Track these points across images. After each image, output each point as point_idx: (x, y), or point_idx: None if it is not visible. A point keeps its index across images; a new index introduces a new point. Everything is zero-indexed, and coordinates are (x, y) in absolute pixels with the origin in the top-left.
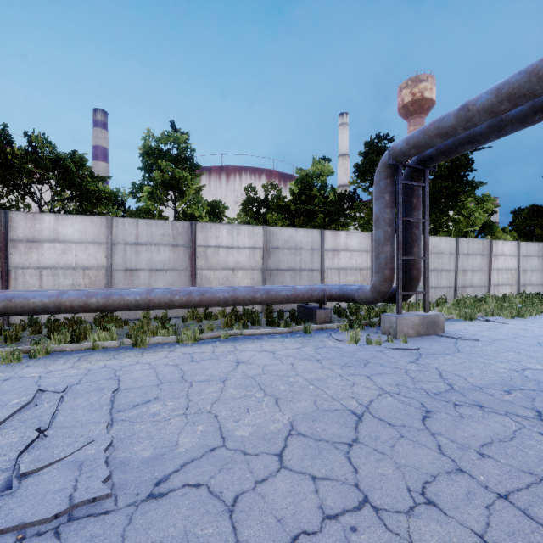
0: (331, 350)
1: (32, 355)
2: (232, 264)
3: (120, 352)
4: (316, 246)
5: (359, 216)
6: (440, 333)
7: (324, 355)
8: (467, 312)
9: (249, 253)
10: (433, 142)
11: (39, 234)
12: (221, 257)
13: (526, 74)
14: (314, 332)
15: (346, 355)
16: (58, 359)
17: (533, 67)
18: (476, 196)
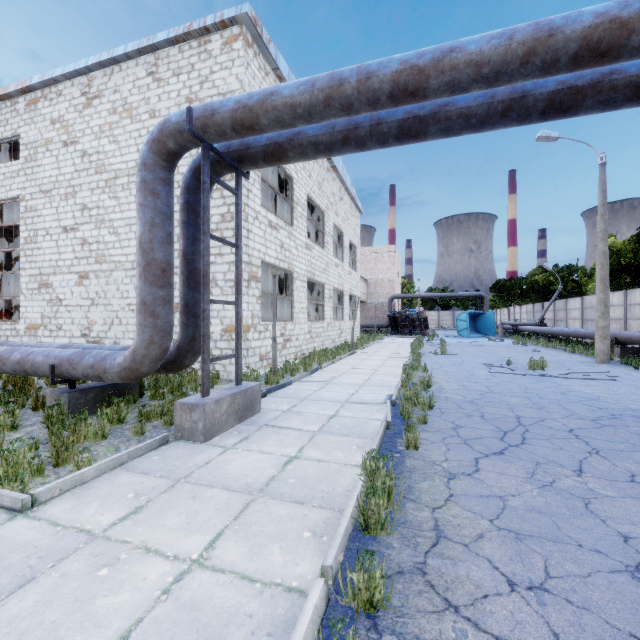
0: None
1: None
2: None
3: None
4: None
5: None
6: None
7: None
8: None
9: None
10: None
11: None
12: None
13: None
14: None
15: None
16: None
17: None
18: None
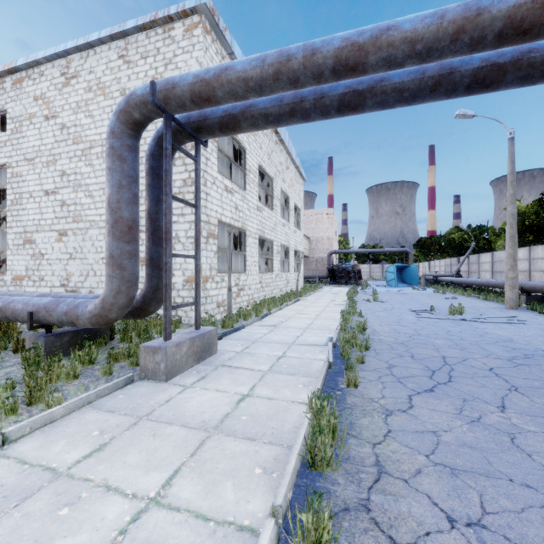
0: None
1: None
2: None
3: None
4: None
5: None
6: None
7: None
8: None
9: None
10: None
11: None
12: None
13: None
14: None
15: None
16: None
17: None
18: None
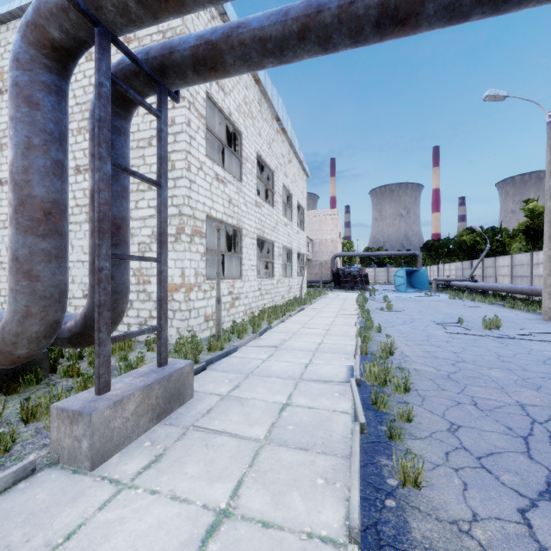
0: None
1: None
2: None
3: None
4: None
5: None
6: None
7: None
8: None
9: None
10: None
11: None
12: None
13: None
14: None
15: None
16: None
17: None
18: None
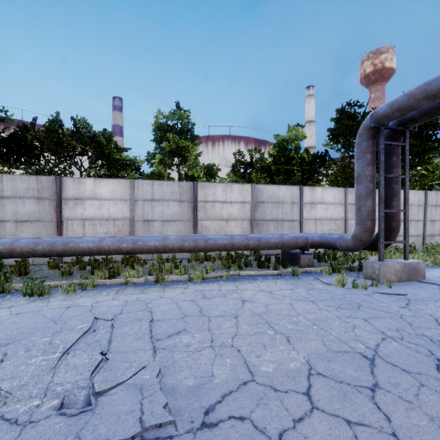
0: (321, 292)
1: (83, 287)
2: (225, 215)
3: (146, 287)
4: (296, 200)
5: (330, 173)
6: (421, 280)
7: (317, 296)
8: None
9: (239, 206)
10: (419, 104)
11: (82, 194)
12: (217, 210)
13: None
14: (300, 274)
15: (337, 298)
16: (102, 291)
17: None
18: None
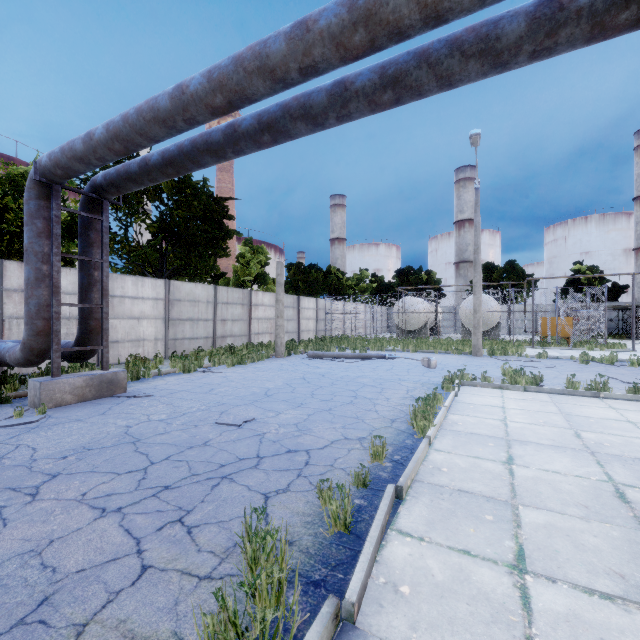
0: None
1: None
2: None
3: None
4: None
5: None
6: (120, 394)
7: None
8: (187, 364)
9: None
10: (75, 165)
11: None
12: None
13: (122, 117)
14: None
15: None
16: None
17: (126, 113)
18: (254, 246)
